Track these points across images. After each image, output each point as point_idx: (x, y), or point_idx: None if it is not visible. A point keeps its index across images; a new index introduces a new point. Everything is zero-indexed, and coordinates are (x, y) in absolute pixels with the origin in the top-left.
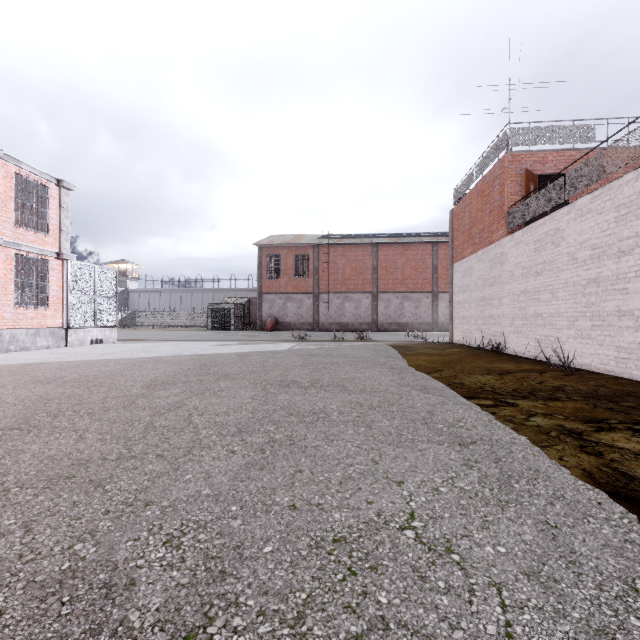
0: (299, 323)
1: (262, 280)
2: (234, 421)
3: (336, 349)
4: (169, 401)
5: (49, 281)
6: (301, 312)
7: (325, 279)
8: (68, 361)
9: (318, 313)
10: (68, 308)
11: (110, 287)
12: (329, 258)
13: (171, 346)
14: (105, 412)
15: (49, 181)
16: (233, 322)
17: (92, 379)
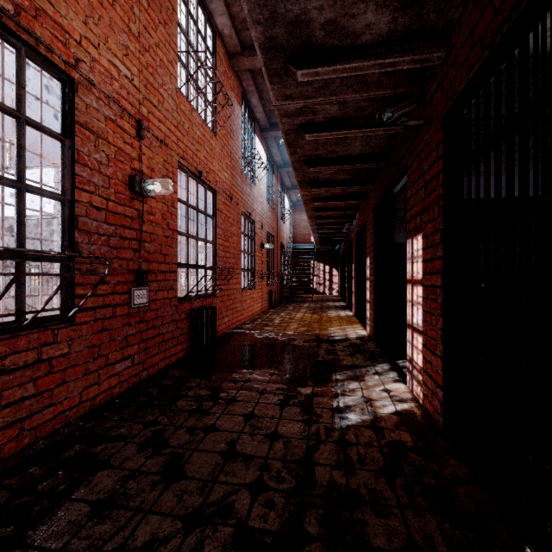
0: None
1: None
2: None
3: None
4: None
5: None
6: None
7: None
8: None
9: None
10: None
11: None
12: None
13: None
14: None
15: None
16: None
17: None
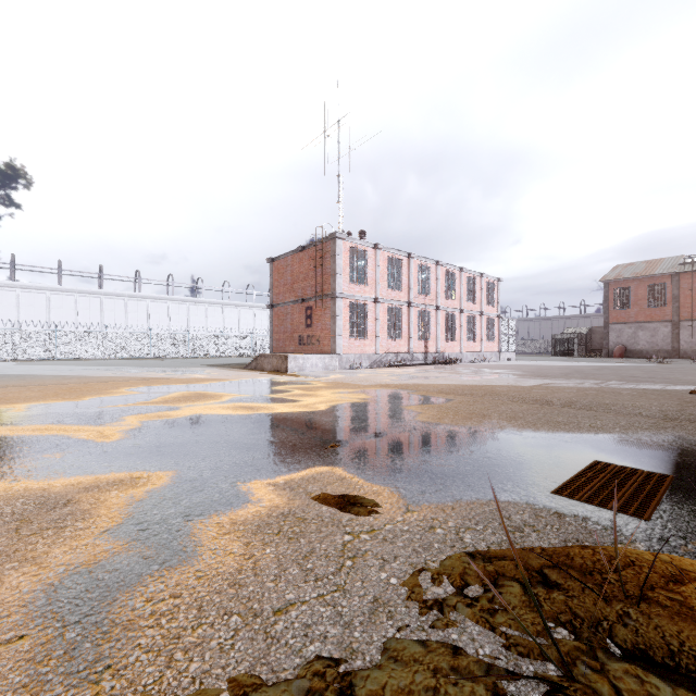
0: (652, 351)
1: (608, 312)
2: (640, 373)
3: (690, 367)
4: (611, 371)
5: (494, 329)
6: (655, 340)
7: (687, 306)
8: (531, 365)
9: (678, 341)
10: (500, 342)
11: (513, 329)
12: (693, 285)
13: (560, 363)
14: (595, 371)
15: (494, 280)
16: (576, 350)
17: (565, 368)
